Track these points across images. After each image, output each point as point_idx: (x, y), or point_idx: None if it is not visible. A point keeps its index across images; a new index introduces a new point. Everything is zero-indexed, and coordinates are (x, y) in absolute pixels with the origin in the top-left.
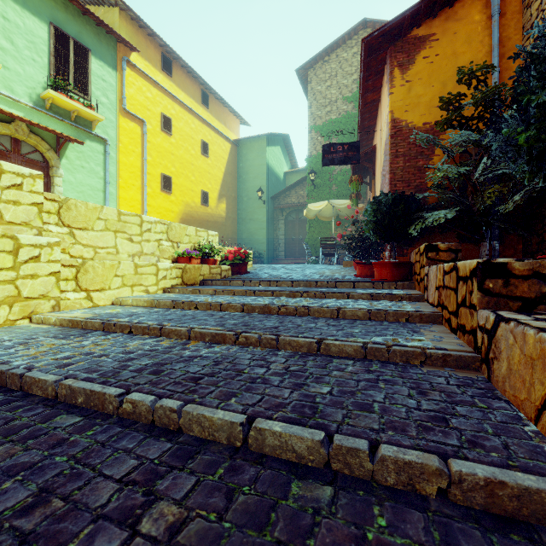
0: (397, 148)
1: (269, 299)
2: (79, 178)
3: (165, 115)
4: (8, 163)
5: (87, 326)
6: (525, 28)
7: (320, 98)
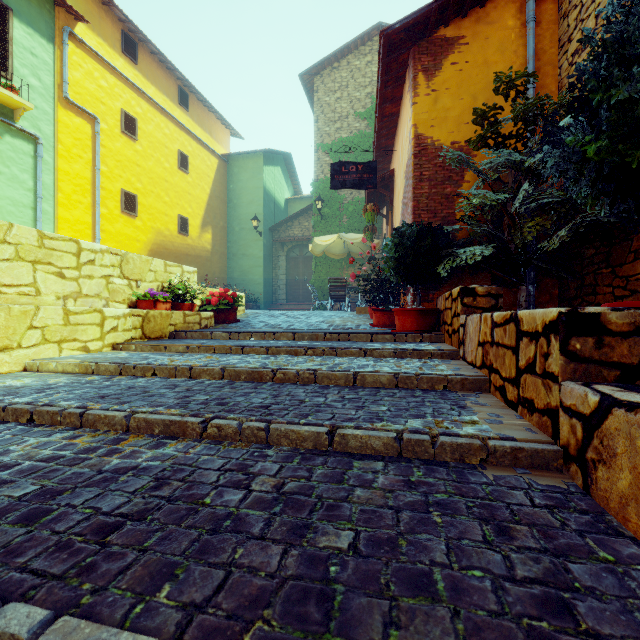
0: (422, 171)
1: (261, 359)
2: None
3: (128, 113)
4: None
5: None
6: (562, 41)
7: (328, 111)
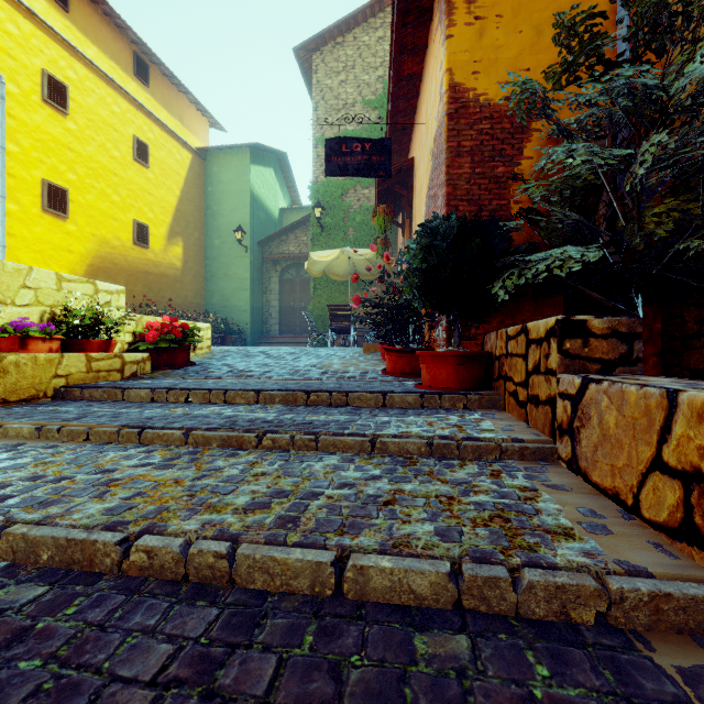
0: (460, 140)
1: (149, 471)
2: None
3: (53, 76)
4: None
5: None
6: None
7: (330, 97)
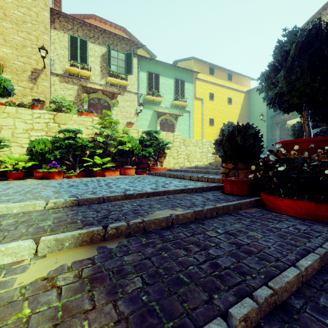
0: None
1: None
2: (181, 127)
3: (211, 93)
4: (175, 133)
5: (192, 168)
6: None
7: None
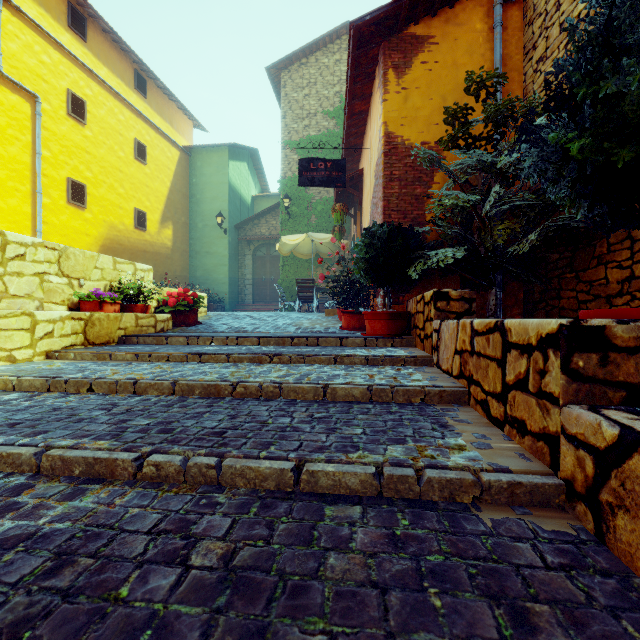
0: (392, 170)
1: (220, 369)
2: None
3: (75, 94)
4: None
5: None
6: (527, 48)
7: (296, 108)
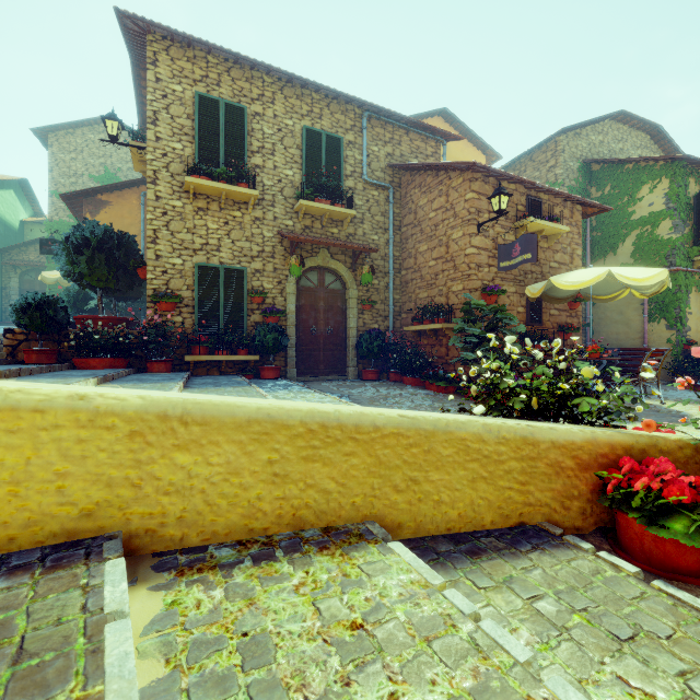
0: None
1: None
2: None
3: None
4: None
5: None
6: None
7: (64, 166)
